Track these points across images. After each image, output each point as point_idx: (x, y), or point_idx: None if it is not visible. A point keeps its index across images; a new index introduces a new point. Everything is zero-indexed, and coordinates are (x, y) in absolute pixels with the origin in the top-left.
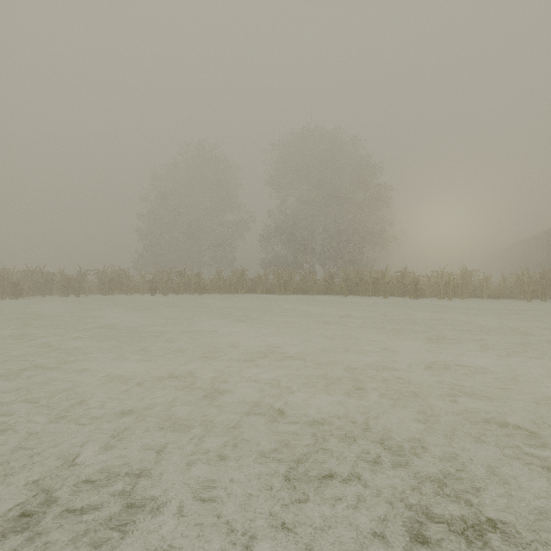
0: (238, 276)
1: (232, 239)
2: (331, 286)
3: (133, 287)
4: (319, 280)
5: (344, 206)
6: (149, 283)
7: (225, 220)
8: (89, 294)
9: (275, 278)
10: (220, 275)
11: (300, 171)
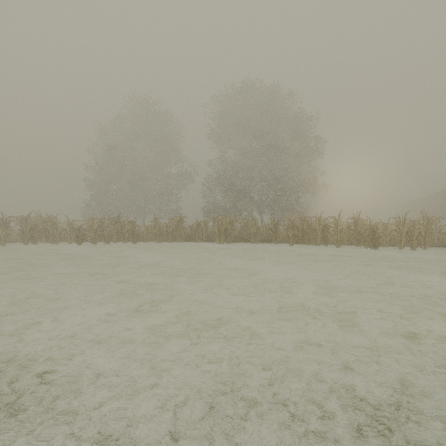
0: (176, 223)
1: (175, 189)
2: (274, 233)
3: (59, 235)
4: (263, 227)
5: (282, 156)
6: (75, 231)
7: (168, 171)
8: (5, 243)
9: (214, 225)
10: (157, 222)
11: (239, 123)
